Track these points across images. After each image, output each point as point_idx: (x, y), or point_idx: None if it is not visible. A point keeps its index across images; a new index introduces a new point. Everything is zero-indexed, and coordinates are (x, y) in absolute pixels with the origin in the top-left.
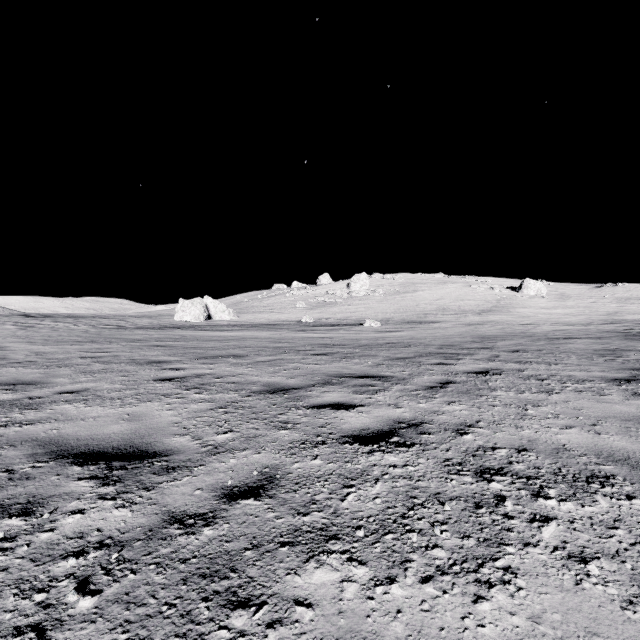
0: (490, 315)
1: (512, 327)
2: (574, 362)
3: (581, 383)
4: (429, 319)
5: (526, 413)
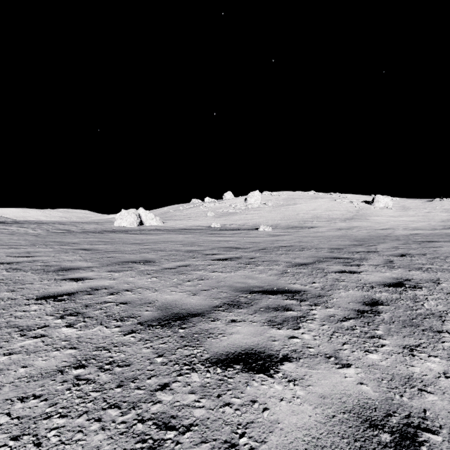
0: (353, 222)
1: (375, 231)
2: None
3: None
4: (308, 225)
5: None
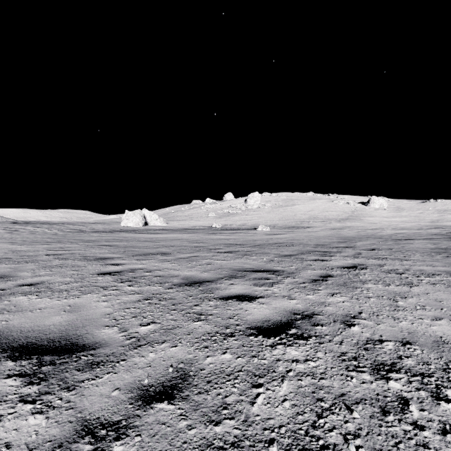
0: (347, 222)
1: (364, 231)
2: (419, 258)
3: (432, 276)
4: (304, 225)
5: (397, 304)
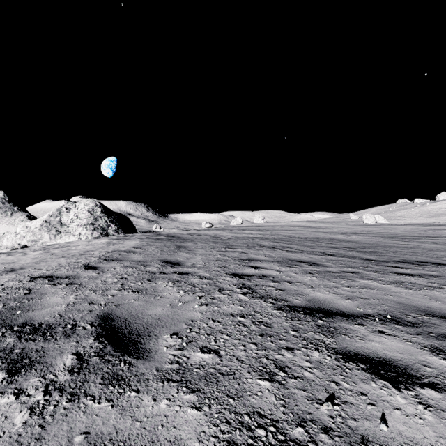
0: None
1: None
2: None
3: None
4: None
5: None
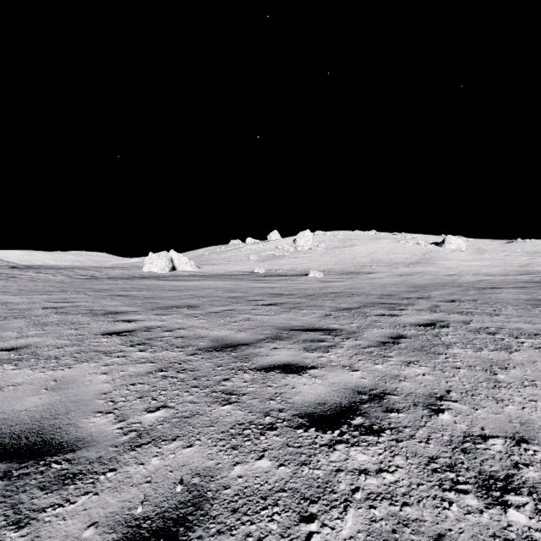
0: (418, 267)
1: (439, 277)
2: (513, 313)
3: (534, 338)
4: (365, 270)
5: (497, 379)
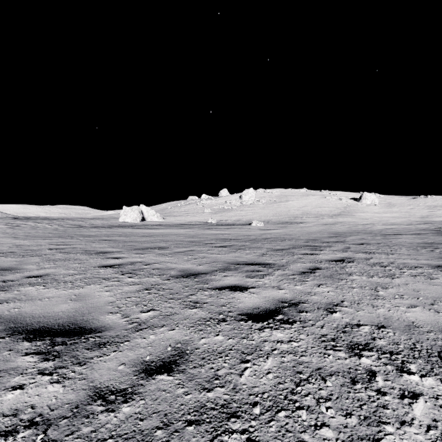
0: (340, 218)
1: (356, 226)
2: (405, 252)
3: (414, 269)
4: (297, 220)
5: (378, 294)
